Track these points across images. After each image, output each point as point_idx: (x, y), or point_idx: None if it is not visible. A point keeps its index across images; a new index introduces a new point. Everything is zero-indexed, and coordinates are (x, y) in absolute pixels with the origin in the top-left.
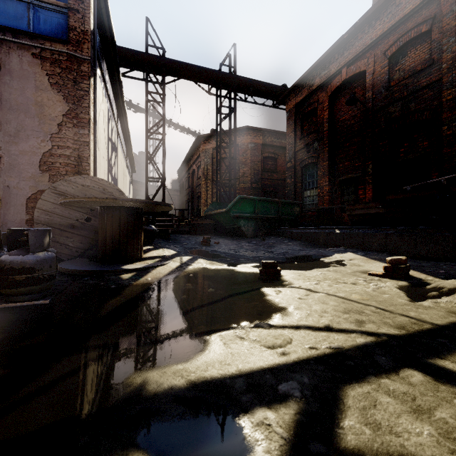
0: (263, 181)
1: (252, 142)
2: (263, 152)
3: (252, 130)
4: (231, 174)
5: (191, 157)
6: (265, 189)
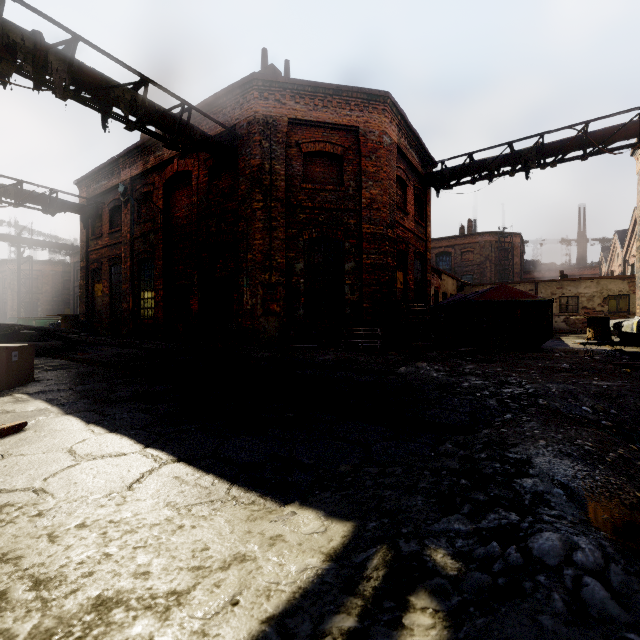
0: (64, 296)
1: (54, 270)
2: (64, 277)
3: (54, 262)
4: (36, 290)
5: None
6: (66, 301)
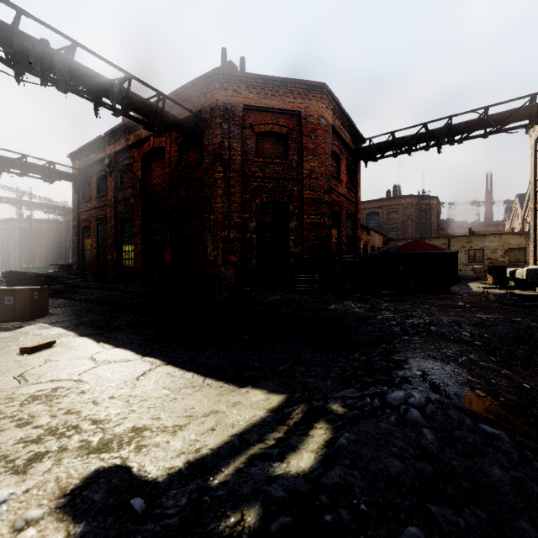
0: (57, 249)
1: (49, 228)
2: (57, 233)
3: (49, 221)
4: (34, 244)
5: (2, 224)
6: (59, 253)
